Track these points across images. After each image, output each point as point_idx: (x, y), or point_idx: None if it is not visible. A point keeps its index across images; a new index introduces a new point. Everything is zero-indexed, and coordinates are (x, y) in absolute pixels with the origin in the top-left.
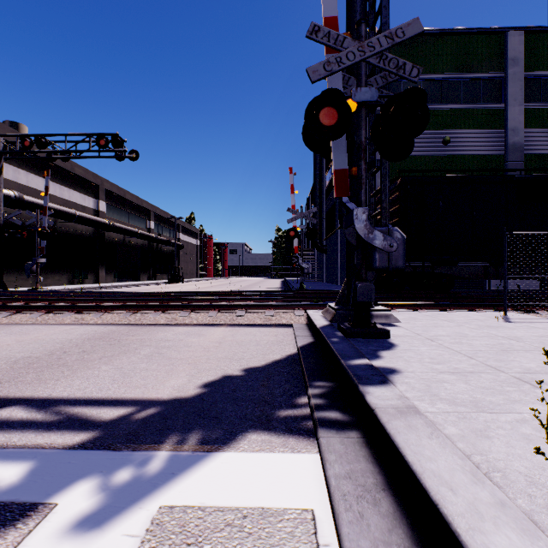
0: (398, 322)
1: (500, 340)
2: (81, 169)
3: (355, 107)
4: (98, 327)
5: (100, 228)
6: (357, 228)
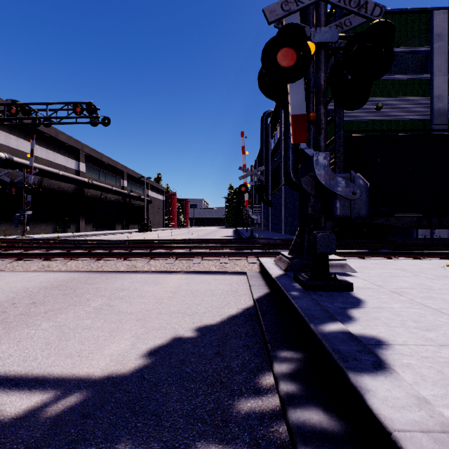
0: (354, 272)
1: None
2: (64, 136)
3: (314, 50)
4: (60, 274)
5: (80, 185)
6: (318, 174)
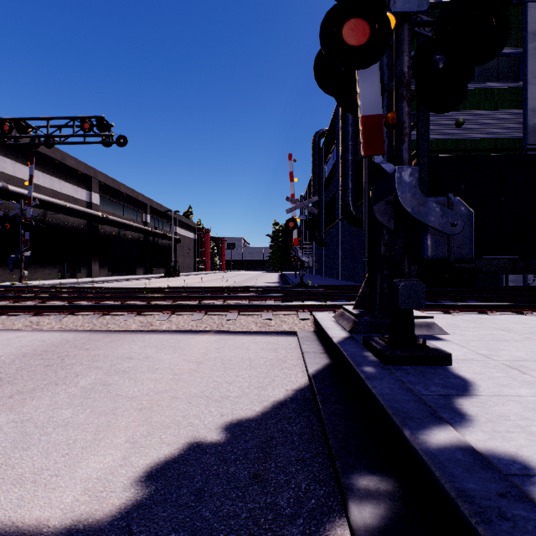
0: (445, 334)
1: None
2: (73, 160)
3: (393, 24)
4: (51, 335)
5: (93, 220)
6: (401, 197)
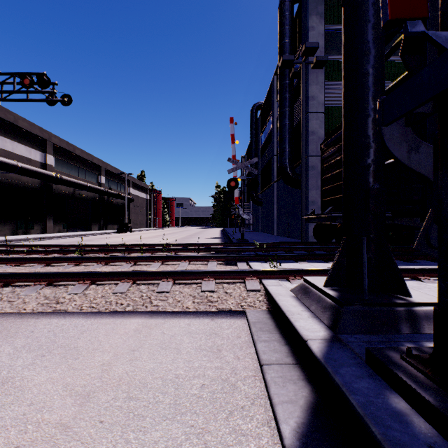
0: None
1: None
2: (26, 123)
3: None
4: None
5: (46, 180)
6: None
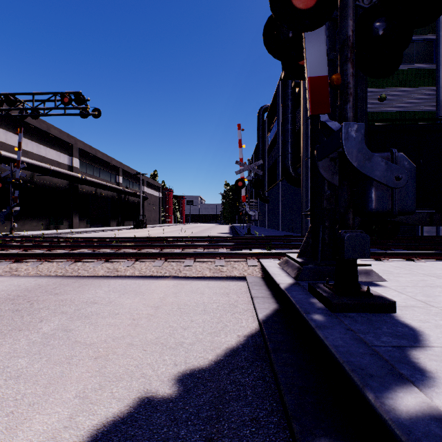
0: (383, 280)
1: None
2: (57, 130)
3: None
4: (27, 280)
5: (73, 181)
6: (348, 152)
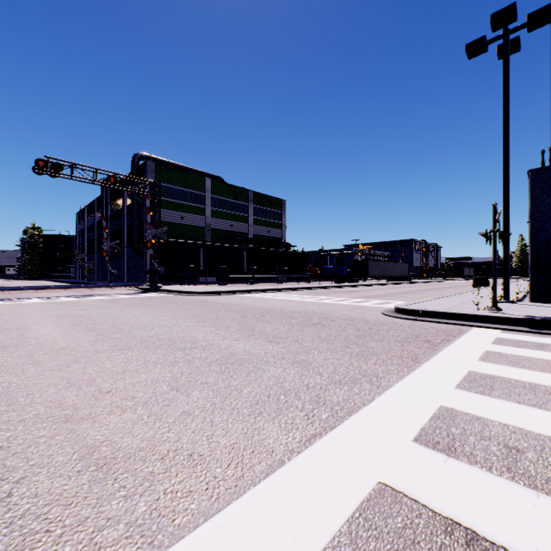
0: (163, 286)
1: (181, 287)
2: None
3: (155, 242)
4: (66, 293)
5: None
6: (156, 267)
